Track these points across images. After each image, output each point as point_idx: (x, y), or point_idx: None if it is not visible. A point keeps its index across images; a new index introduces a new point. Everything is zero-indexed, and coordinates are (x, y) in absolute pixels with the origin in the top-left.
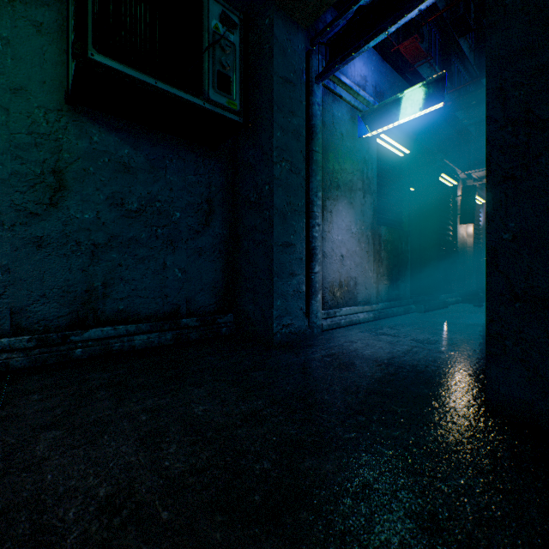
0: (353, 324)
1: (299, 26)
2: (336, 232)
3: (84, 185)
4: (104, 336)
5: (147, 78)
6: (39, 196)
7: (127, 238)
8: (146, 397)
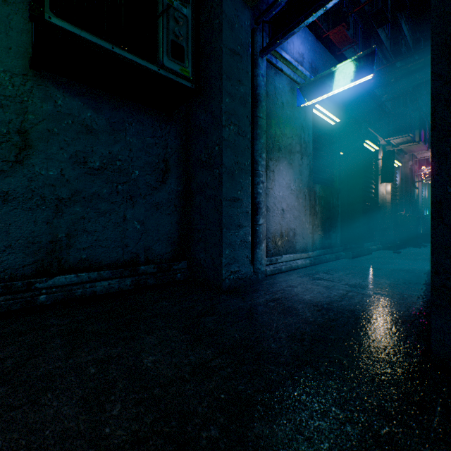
0: (293, 269)
1: (246, 4)
2: (278, 188)
3: (49, 145)
4: (67, 283)
5: (104, 43)
6: (4, 154)
7: (89, 194)
8: (98, 346)
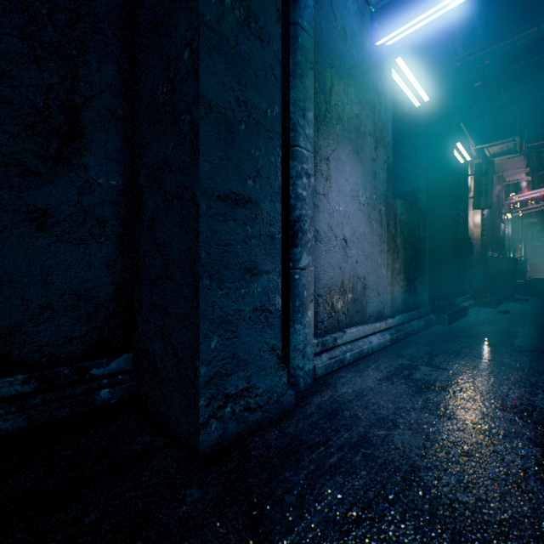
0: (364, 356)
1: None
2: (336, 197)
3: None
4: None
5: None
6: None
7: None
8: None
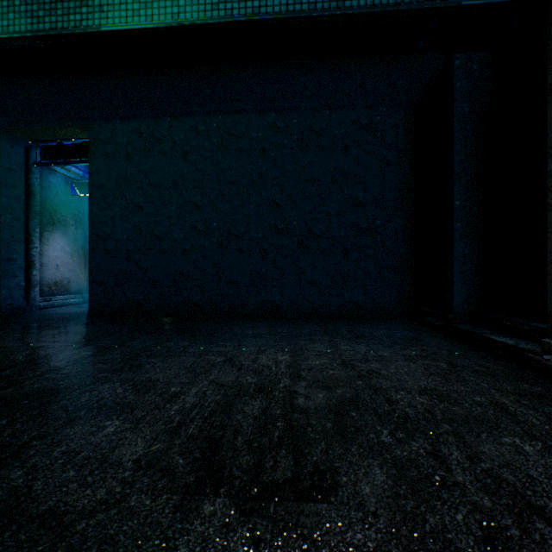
0: (66, 305)
1: (21, 139)
2: (53, 251)
3: None
4: None
5: None
6: None
7: None
8: None
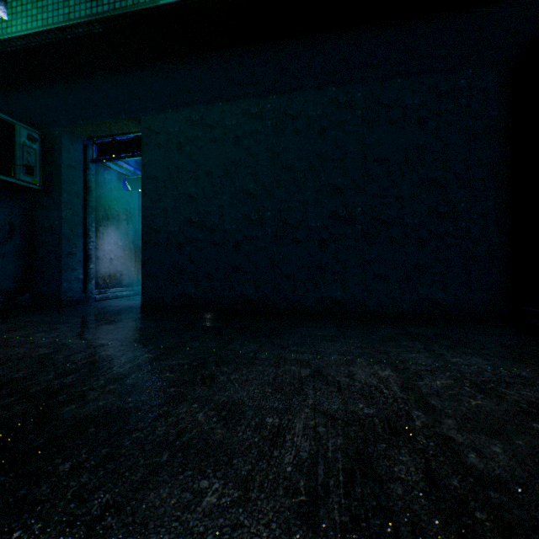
0: (119, 298)
1: (79, 136)
2: (107, 245)
3: None
4: None
5: None
6: None
7: None
8: None
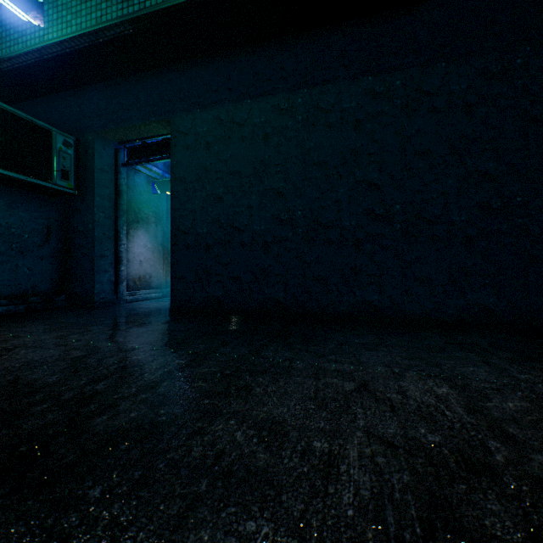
0: (148, 299)
1: (111, 141)
2: (137, 247)
3: None
4: None
5: (22, 177)
6: None
7: None
8: (33, 322)
